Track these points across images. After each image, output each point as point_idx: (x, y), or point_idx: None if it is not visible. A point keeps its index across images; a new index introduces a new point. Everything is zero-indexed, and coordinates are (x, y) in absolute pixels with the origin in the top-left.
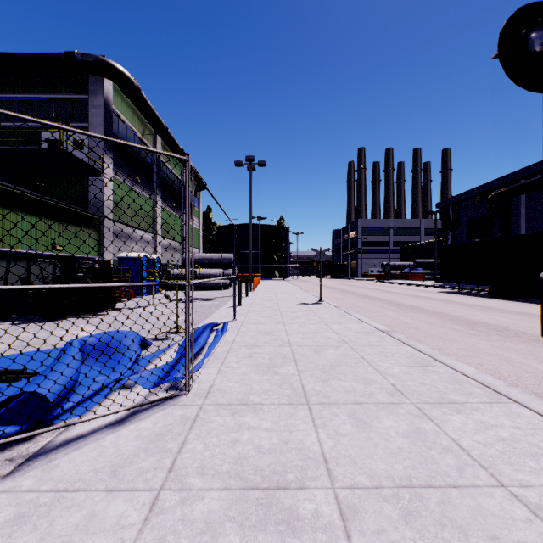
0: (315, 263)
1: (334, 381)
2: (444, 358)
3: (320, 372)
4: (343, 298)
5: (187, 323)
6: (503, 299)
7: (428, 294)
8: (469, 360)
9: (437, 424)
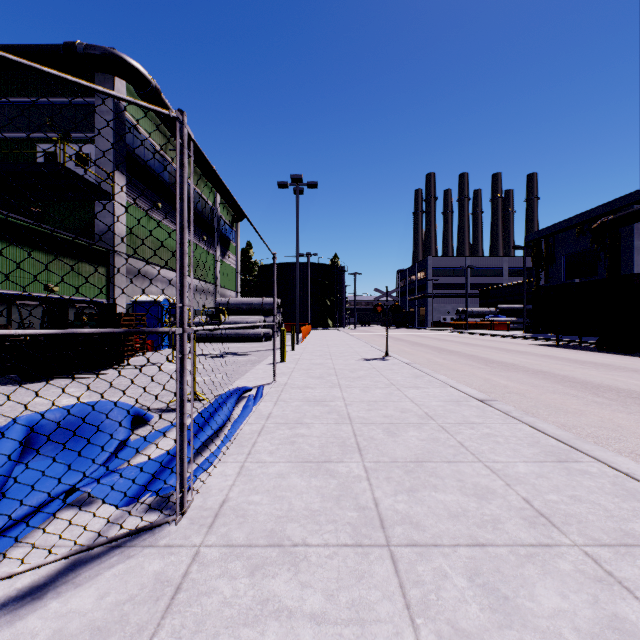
0: (379, 307)
1: (427, 491)
2: (588, 447)
3: (400, 472)
4: (413, 352)
5: (180, 399)
6: (618, 354)
7: (519, 347)
8: (616, 445)
9: None
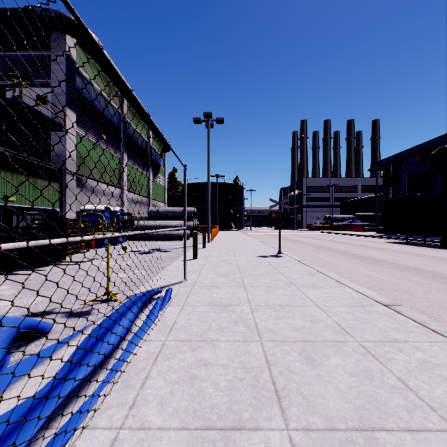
0: (273, 214)
1: None
2: None
3: None
4: (298, 248)
5: None
6: None
7: (378, 245)
8: None
9: None
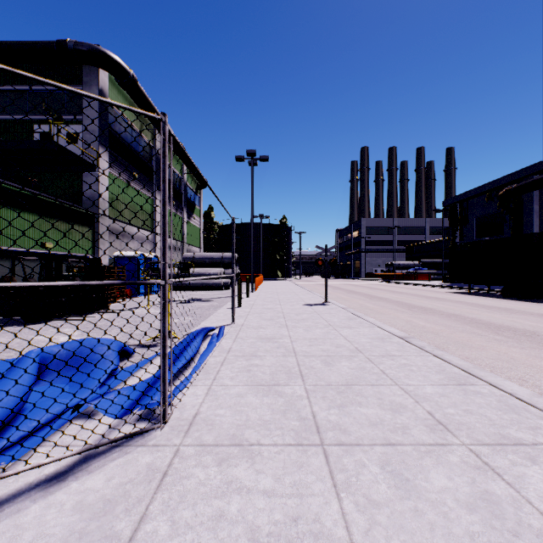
0: (320, 261)
1: (353, 407)
2: (483, 373)
3: (334, 392)
4: (349, 298)
5: (163, 334)
6: (519, 300)
7: (437, 295)
8: (507, 373)
9: (511, 484)
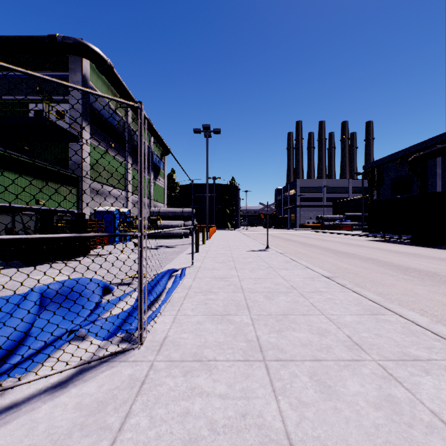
0: (262, 215)
1: (289, 332)
2: (392, 306)
3: (273, 320)
4: (286, 245)
5: (140, 275)
6: (424, 247)
7: (358, 242)
8: (412, 305)
9: (408, 389)
